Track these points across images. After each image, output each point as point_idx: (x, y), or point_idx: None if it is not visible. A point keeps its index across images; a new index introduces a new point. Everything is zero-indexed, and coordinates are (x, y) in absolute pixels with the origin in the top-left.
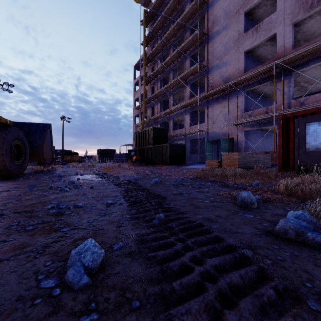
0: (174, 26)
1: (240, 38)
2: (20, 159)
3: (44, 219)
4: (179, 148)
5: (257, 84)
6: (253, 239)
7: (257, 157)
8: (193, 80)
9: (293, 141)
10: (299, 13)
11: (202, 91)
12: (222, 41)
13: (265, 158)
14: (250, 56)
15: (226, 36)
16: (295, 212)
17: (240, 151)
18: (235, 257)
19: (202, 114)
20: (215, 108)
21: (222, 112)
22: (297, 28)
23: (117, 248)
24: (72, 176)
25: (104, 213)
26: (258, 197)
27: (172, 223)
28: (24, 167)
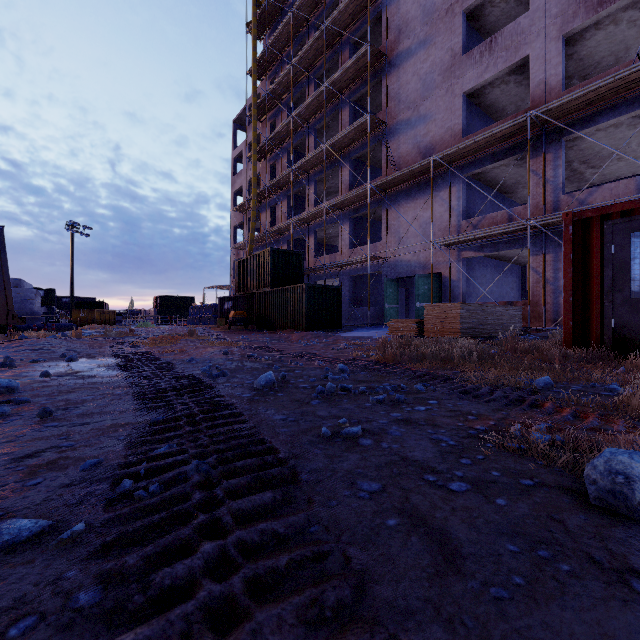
0: (318, 37)
1: (455, 65)
2: None
3: None
4: (328, 294)
5: (490, 161)
6: None
7: (496, 314)
8: (357, 152)
9: (599, 274)
10: (576, 14)
11: (376, 176)
12: (419, 70)
13: (512, 315)
14: (473, 106)
15: (427, 60)
16: None
17: (455, 300)
18: None
19: (376, 223)
20: (404, 211)
21: (419, 219)
22: (570, 49)
23: None
24: (43, 363)
25: None
26: None
27: None
28: None
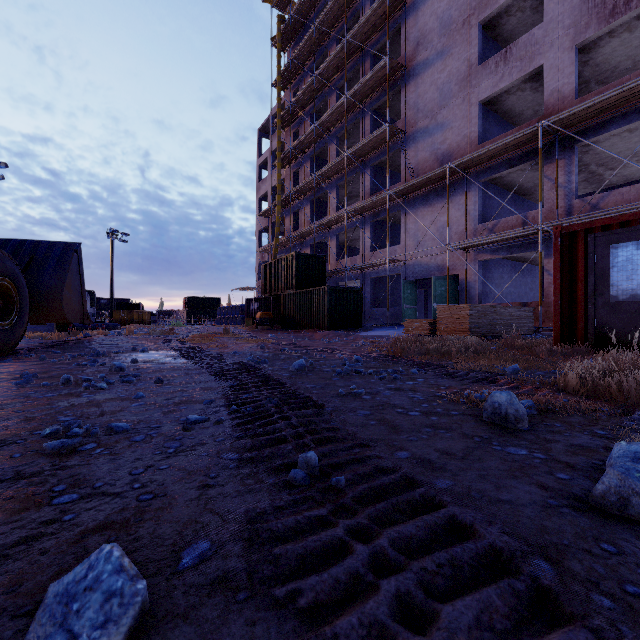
0: (340, 50)
1: (471, 74)
2: (8, 317)
3: (22, 468)
4: (349, 296)
5: (505, 167)
6: (545, 524)
7: (506, 314)
8: (377, 159)
9: (583, 280)
10: (588, 25)
11: (396, 180)
12: (436, 80)
13: (522, 315)
14: (490, 112)
15: (444, 70)
16: (634, 447)
17: (471, 301)
18: (518, 592)
19: (396, 226)
20: (422, 215)
21: (436, 223)
22: (585, 56)
23: (192, 559)
24: (124, 354)
25: (175, 447)
26: (527, 402)
27: (339, 475)
28: (17, 334)
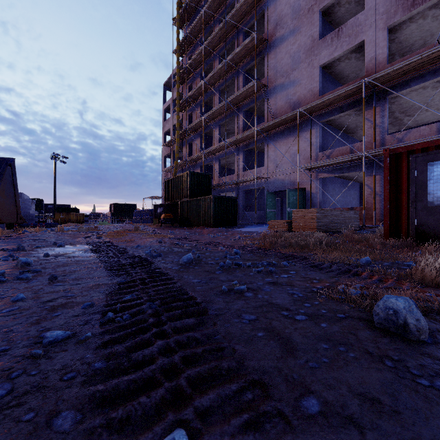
0: (221, 27)
1: (314, 46)
2: None
3: None
4: (228, 202)
5: (338, 112)
6: None
7: (341, 216)
8: (248, 105)
9: (406, 190)
10: (396, 12)
11: (261, 122)
12: (290, 50)
13: (352, 216)
14: (327, 74)
15: (295, 43)
16: None
17: (314, 206)
18: None
19: (261, 154)
20: (280, 146)
21: (290, 152)
22: (392, 35)
23: None
24: (43, 248)
25: None
26: None
27: None
28: None
